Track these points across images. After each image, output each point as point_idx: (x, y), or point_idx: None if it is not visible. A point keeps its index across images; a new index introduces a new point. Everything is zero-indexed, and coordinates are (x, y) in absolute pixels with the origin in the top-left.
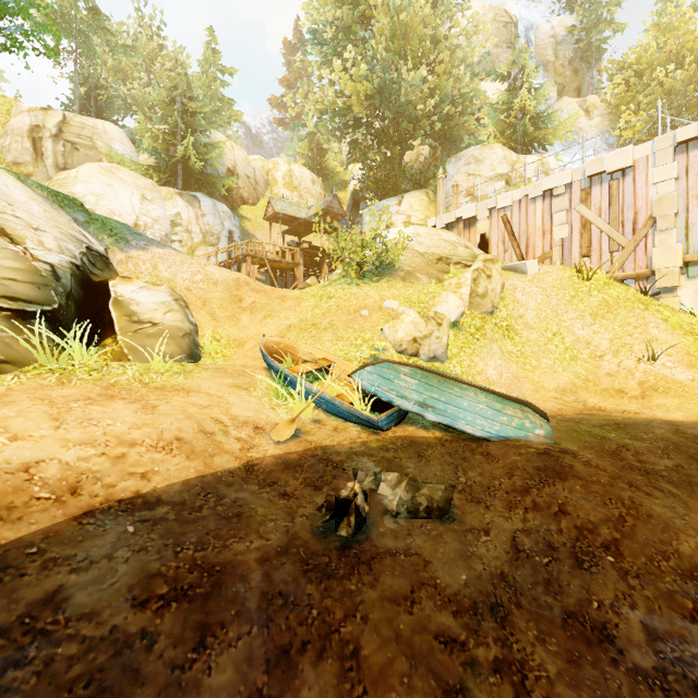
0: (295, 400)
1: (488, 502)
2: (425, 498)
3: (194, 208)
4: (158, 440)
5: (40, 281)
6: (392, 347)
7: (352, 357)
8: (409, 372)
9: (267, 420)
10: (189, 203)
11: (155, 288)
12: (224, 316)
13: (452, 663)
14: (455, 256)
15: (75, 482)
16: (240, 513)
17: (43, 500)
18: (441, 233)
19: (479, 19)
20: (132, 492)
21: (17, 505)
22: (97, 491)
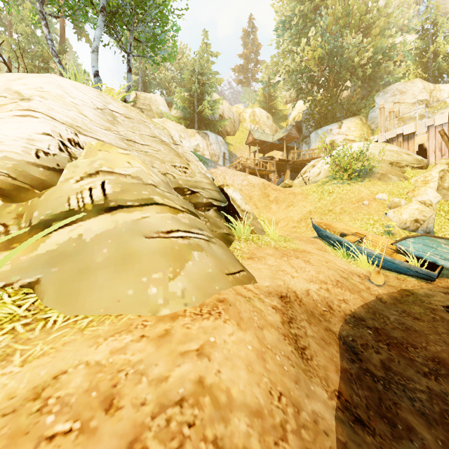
0: (351, 259)
1: None
2: None
3: (206, 140)
4: (331, 281)
5: (217, 190)
6: (396, 225)
7: (371, 231)
8: (446, 243)
9: (356, 271)
10: (203, 137)
11: (236, 190)
12: (261, 206)
13: None
14: (403, 161)
15: (326, 303)
16: (407, 328)
17: (325, 311)
18: (384, 146)
19: None
20: (349, 310)
21: (322, 313)
22: (337, 308)
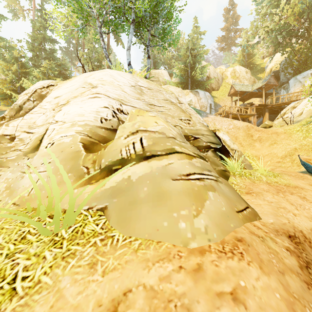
0: None
1: None
2: None
3: (196, 96)
4: None
5: (213, 135)
6: None
7: None
8: None
9: None
10: (194, 95)
11: (225, 133)
12: (245, 144)
13: None
14: None
15: None
16: None
17: None
18: None
19: None
20: None
21: None
22: None
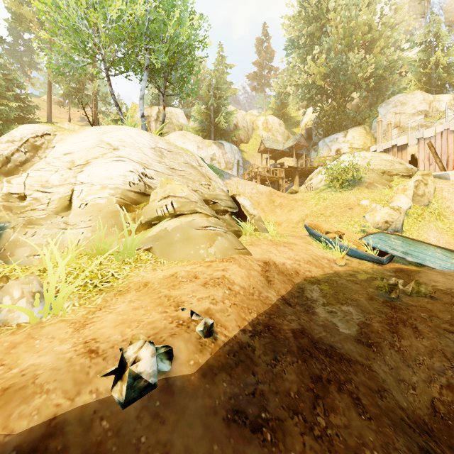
0: (330, 250)
1: (452, 294)
2: (423, 289)
3: (221, 150)
4: (304, 260)
5: (231, 200)
6: (371, 225)
7: (351, 230)
8: (395, 237)
9: (328, 257)
10: (218, 147)
11: (246, 198)
12: (267, 210)
13: (453, 337)
14: (394, 170)
15: (295, 270)
16: (347, 287)
17: (293, 274)
18: (381, 156)
19: (398, 2)
20: (310, 276)
21: (290, 274)
22: (302, 274)
